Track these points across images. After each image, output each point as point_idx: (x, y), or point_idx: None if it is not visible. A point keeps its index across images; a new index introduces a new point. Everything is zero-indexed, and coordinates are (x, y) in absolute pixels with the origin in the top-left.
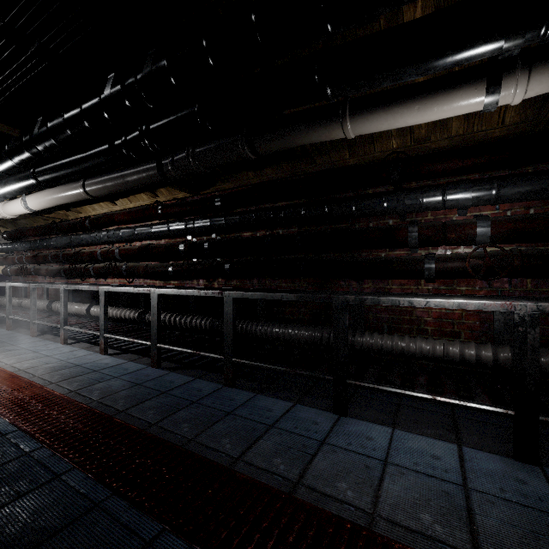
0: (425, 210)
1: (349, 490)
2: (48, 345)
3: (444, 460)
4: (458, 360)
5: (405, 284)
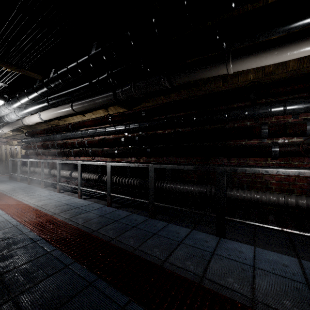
0: (272, 116)
1: (235, 283)
2: (50, 193)
3: (291, 267)
4: (294, 207)
5: (257, 160)
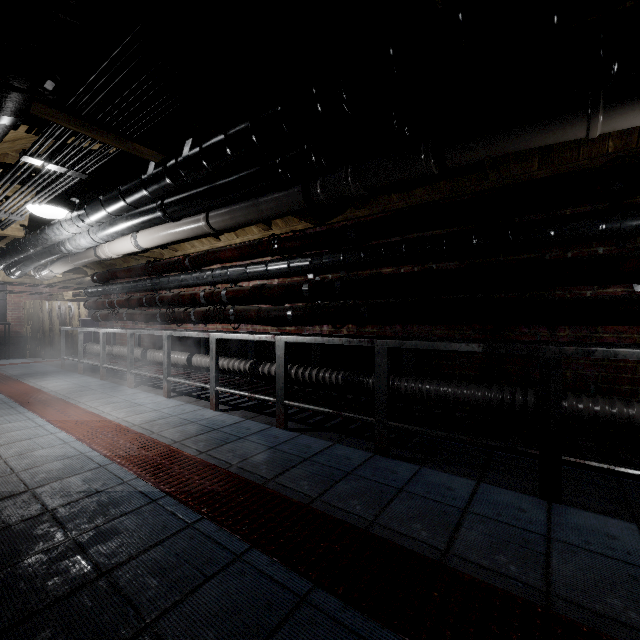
0: None
1: (629, 610)
2: (150, 397)
3: None
4: None
5: (624, 331)
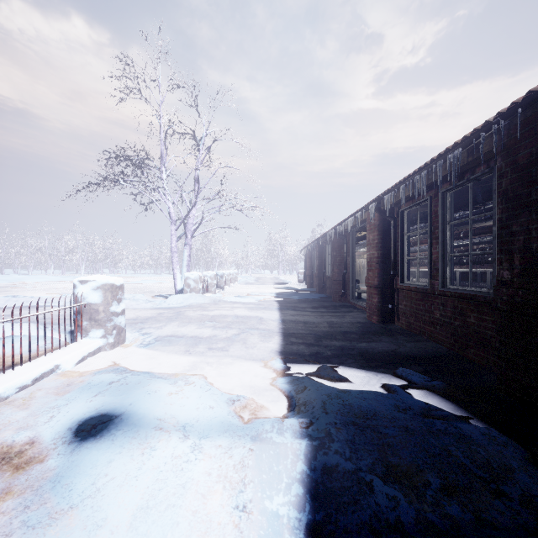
0: None
1: None
2: None
3: None
4: None
5: None
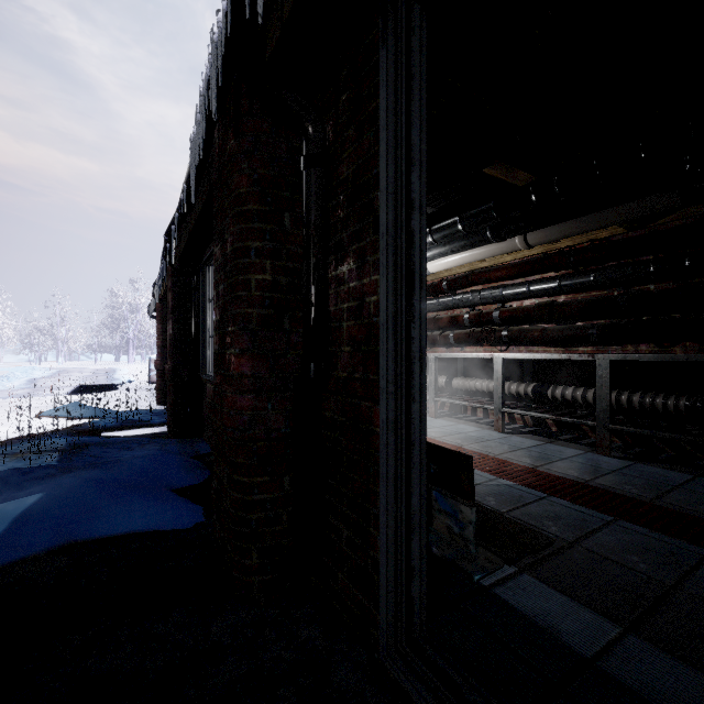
0: None
1: None
2: None
3: None
4: None
5: None
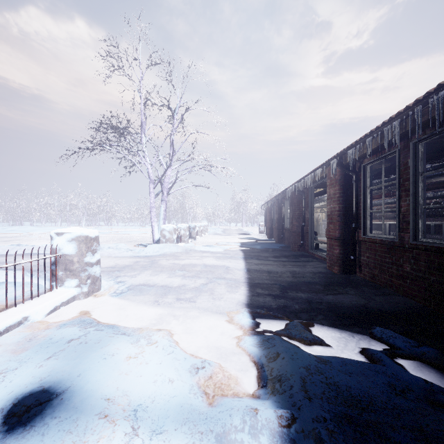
0: None
1: None
2: None
3: None
4: None
5: None
